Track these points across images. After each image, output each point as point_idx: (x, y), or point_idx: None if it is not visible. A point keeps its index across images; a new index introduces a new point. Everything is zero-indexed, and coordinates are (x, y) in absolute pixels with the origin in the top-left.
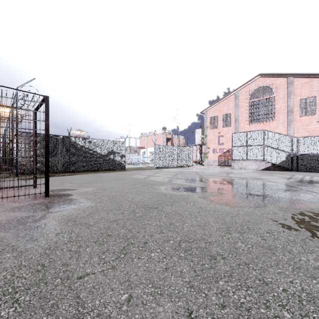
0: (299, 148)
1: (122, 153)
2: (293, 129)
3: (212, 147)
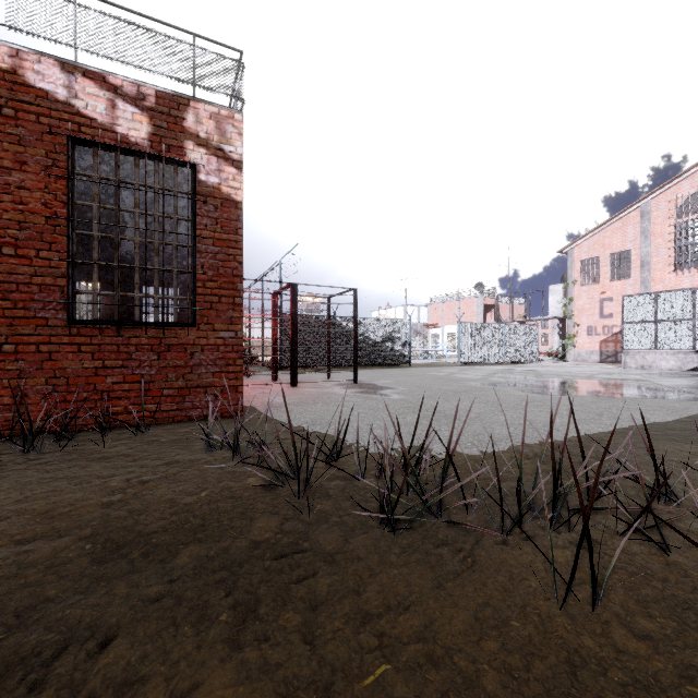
0: None
1: (406, 338)
2: None
3: (586, 324)
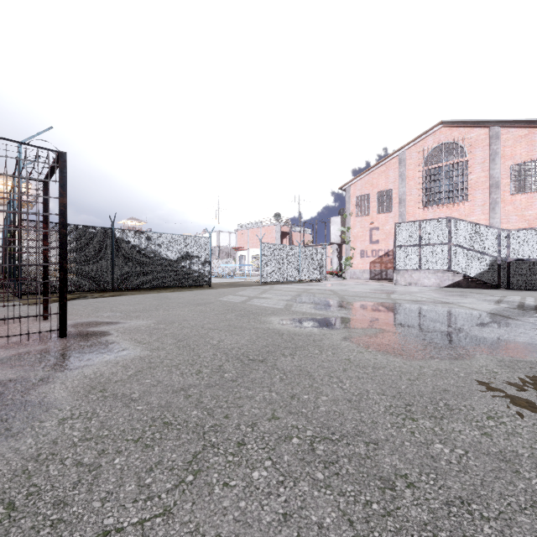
0: (512, 249)
1: (205, 257)
2: (499, 216)
3: (360, 248)
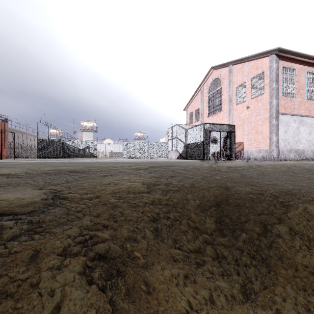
0: (187, 139)
1: (95, 148)
2: (231, 118)
3: None
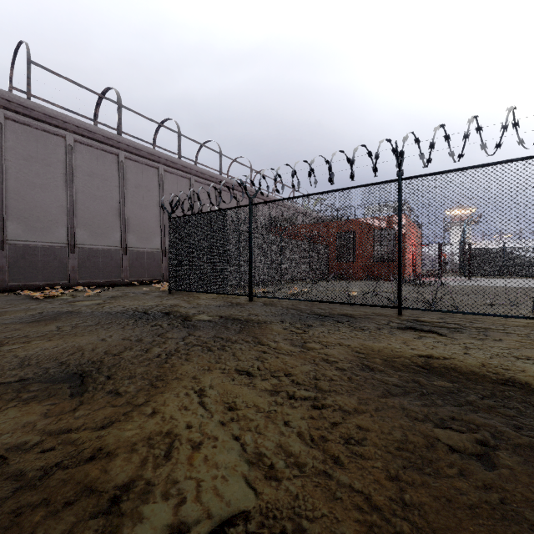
0: None
1: None
2: None
3: None
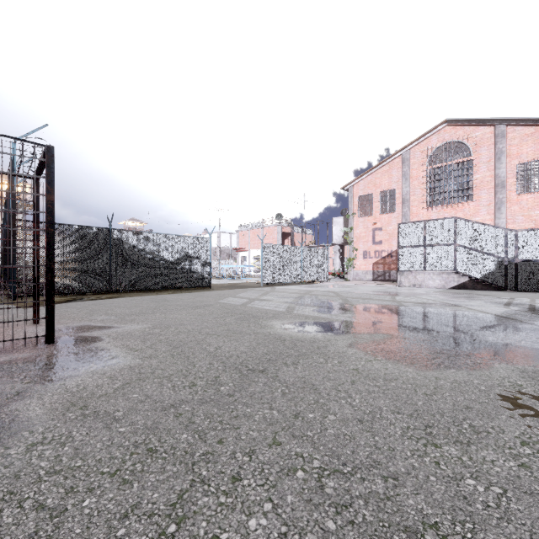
0: (519, 250)
1: (206, 258)
2: (505, 216)
3: (362, 249)
